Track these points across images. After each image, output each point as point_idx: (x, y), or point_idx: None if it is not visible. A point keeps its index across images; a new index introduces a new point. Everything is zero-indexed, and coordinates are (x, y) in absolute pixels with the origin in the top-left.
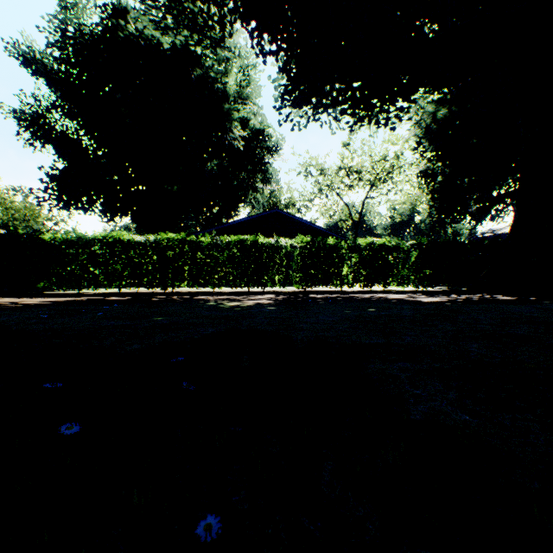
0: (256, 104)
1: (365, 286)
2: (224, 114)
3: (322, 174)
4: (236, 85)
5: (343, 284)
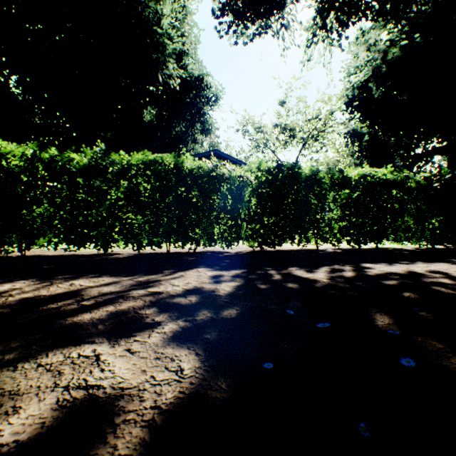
0: (195, 52)
1: (357, 243)
2: (156, 43)
3: (259, 132)
4: (171, 18)
5: (326, 241)
